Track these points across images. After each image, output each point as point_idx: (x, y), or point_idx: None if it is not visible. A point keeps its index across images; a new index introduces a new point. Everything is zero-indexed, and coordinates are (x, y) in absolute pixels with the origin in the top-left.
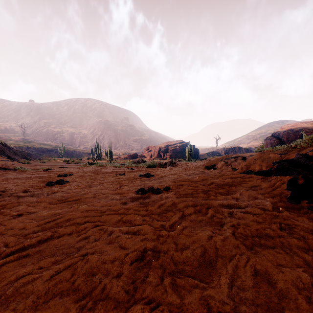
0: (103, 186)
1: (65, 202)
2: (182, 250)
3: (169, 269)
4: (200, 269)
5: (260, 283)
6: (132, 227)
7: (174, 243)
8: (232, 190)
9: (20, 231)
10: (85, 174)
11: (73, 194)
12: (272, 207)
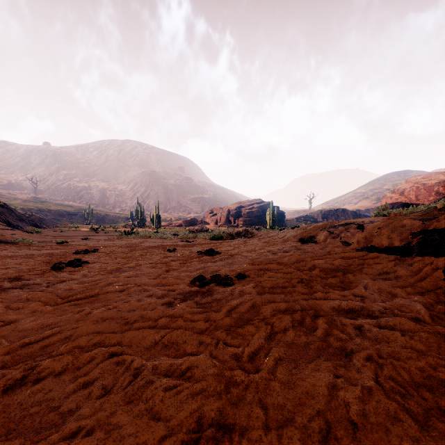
0: (140, 271)
1: (72, 300)
2: (279, 425)
3: None
4: None
5: None
6: (179, 359)
7: (261, 405)
8: (349, 281)
9: None
10: (117, 250)
11: (88, 285)
12: (429, 314)
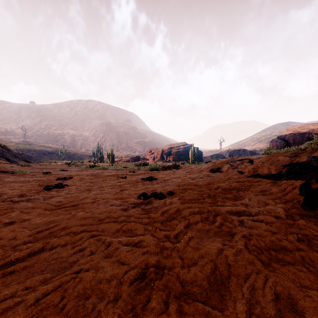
0: (104, 190)
1: (62, 208)
2: (189, 266)
3: (175, 291)
4: (211, 291)
5: (284, 311)
6: (133, 237)
7: (180, 258)
8: (240, 195)
9: (9, 242)
10: (86, 178)
11: (71, 199)
12: (285, 214)
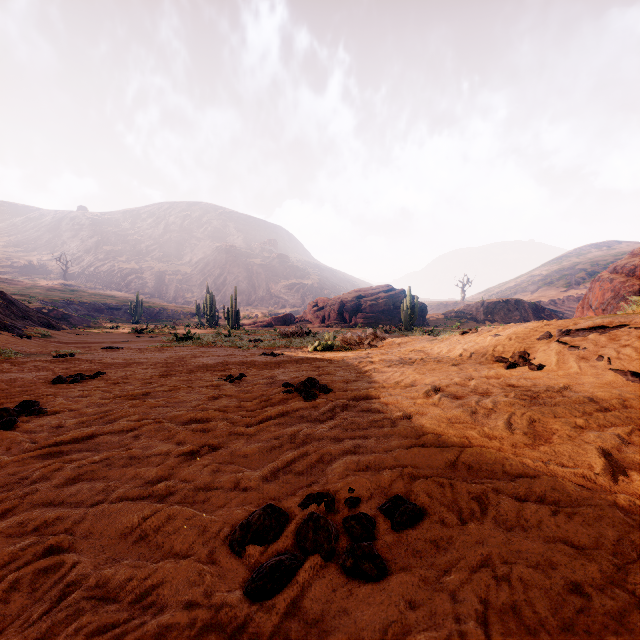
0: (124, 453)
1: None
2: None
3: None
4: None
5: None
6: None
7: None
8: None
9: None
10: (135, 376)
11: None
12: None
